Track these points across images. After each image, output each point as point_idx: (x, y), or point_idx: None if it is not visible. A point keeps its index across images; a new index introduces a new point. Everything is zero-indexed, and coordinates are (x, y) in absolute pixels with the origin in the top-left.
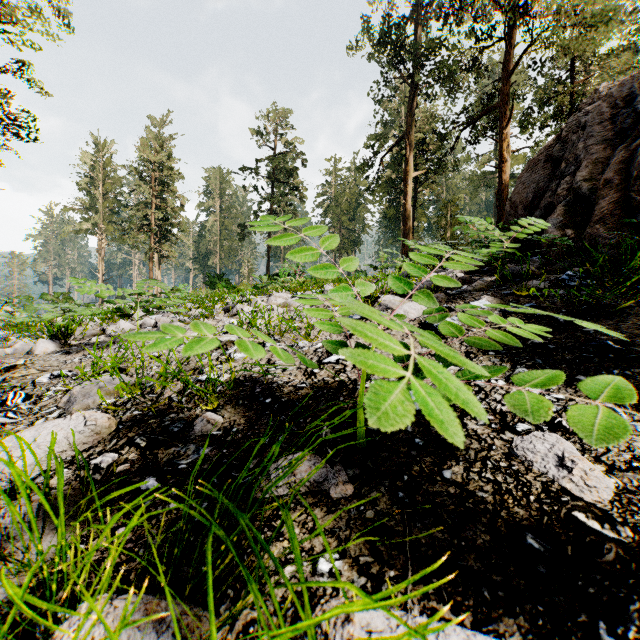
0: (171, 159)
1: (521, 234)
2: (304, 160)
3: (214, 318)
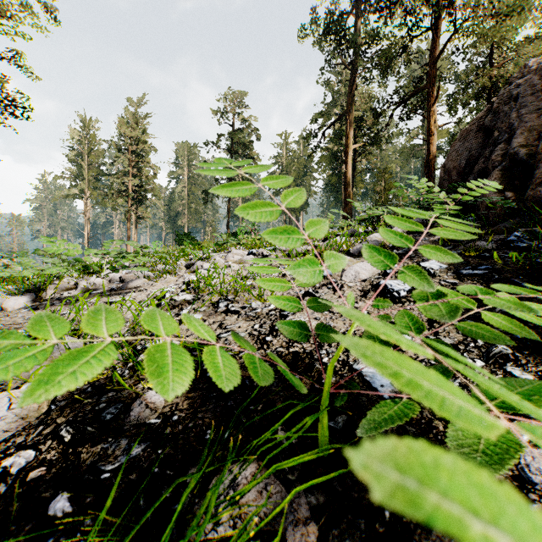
0: (146, 134)
1: (466, 196)
2: (259, 135)
3: (176, 274)
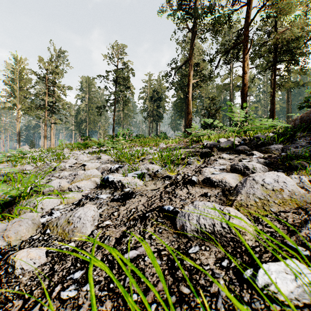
0: (57, 68)
1: None
2: (133, 73)
3: None
